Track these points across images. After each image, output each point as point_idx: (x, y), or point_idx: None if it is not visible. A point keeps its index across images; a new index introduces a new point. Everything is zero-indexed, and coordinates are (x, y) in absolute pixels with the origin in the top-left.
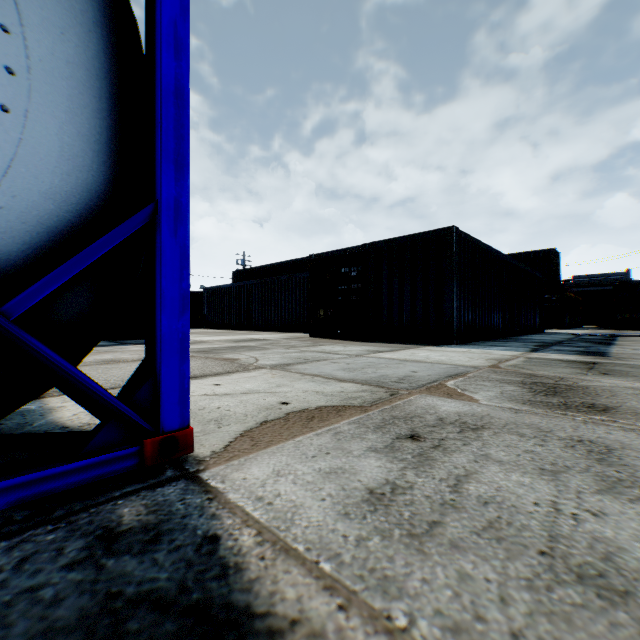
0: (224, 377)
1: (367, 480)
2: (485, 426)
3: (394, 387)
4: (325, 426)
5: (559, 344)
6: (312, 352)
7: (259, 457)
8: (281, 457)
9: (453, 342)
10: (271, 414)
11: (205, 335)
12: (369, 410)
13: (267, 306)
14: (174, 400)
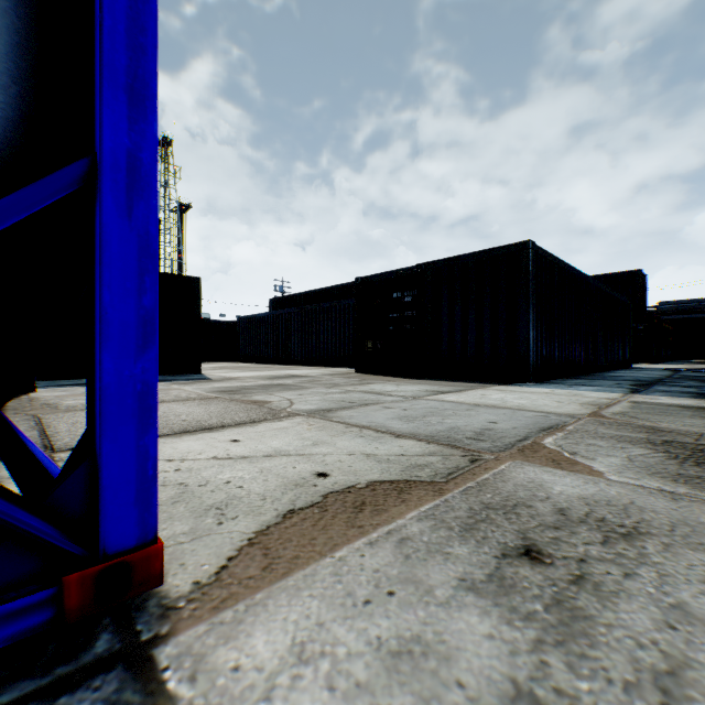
0: (246, 429)
1: (475, 682)
2: (640, 529)
3: (472, 447)
4: (382, 524)
5: (660, 383)
6: (359, 393)
7: (271, 600)
8: (309, 601)
9: (529, 380)
10: (301, 496)
11: (237, 370)
12: (445, 490)
13: (308, 337)
14: (127, 498)
